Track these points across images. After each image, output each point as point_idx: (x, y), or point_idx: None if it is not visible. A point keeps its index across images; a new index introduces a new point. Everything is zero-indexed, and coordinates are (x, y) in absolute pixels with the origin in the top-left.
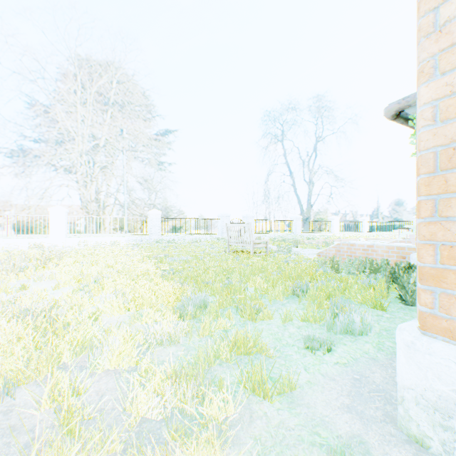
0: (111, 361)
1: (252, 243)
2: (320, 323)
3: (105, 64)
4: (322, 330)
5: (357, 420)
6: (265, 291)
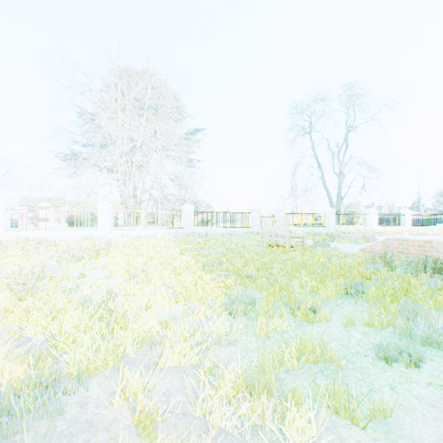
0: (172, 358)
1: (288, 237)
2: (390, 330)
3: (142, 72)
4: (395, 339)
5: None
6: (315, 289)
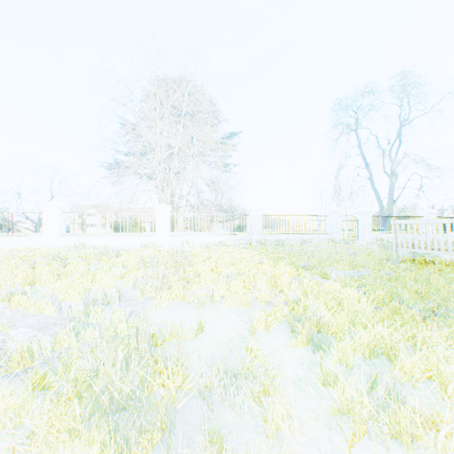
0: None
1: None
2: None
3: (185, 73)
4: None
5: None
6: None
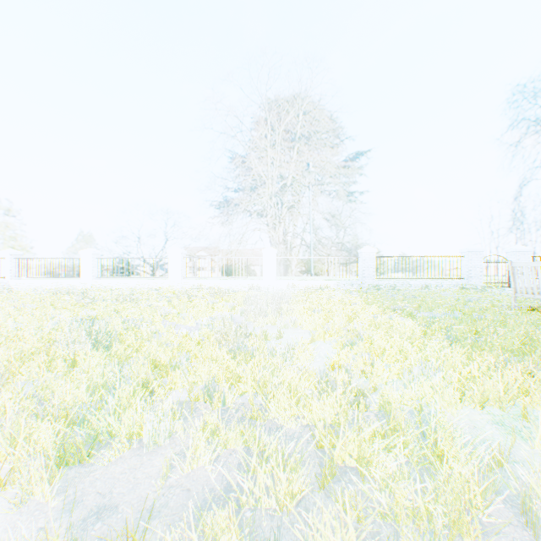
0: None
1: None
2: None
3: (297, 95)
4: None
5: None
6: None
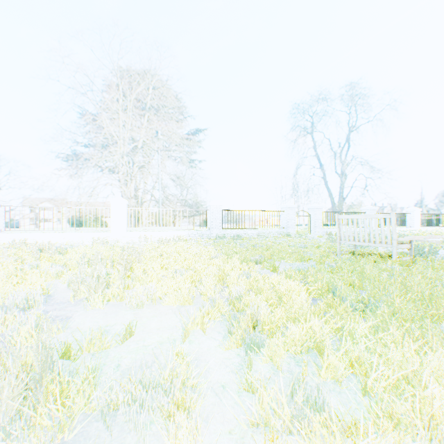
0: None
1: (395, 242)
2: None
3: (148, 65)
4: None
5: None
6: None
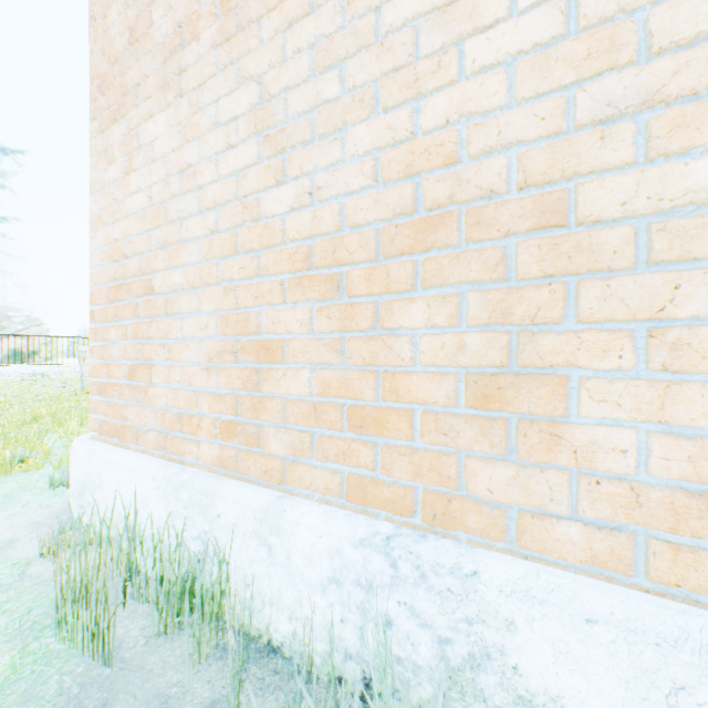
0: None
1: None
2: None
3: None
4: None
5: (32, 529)
6: (68, 437)
